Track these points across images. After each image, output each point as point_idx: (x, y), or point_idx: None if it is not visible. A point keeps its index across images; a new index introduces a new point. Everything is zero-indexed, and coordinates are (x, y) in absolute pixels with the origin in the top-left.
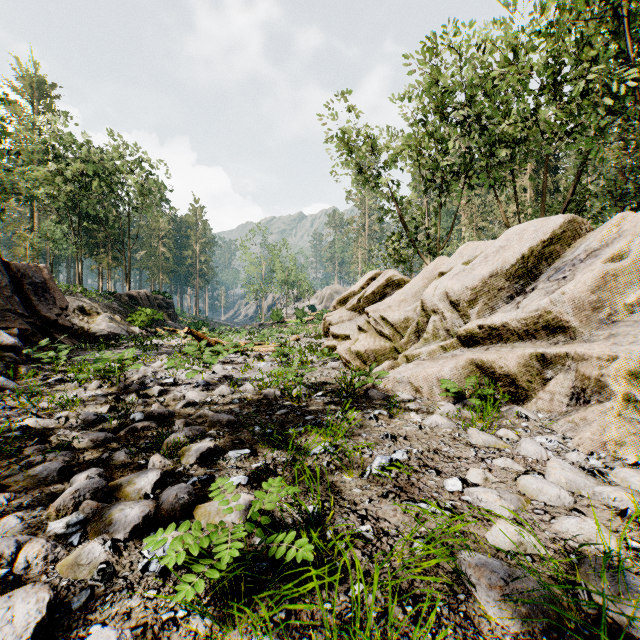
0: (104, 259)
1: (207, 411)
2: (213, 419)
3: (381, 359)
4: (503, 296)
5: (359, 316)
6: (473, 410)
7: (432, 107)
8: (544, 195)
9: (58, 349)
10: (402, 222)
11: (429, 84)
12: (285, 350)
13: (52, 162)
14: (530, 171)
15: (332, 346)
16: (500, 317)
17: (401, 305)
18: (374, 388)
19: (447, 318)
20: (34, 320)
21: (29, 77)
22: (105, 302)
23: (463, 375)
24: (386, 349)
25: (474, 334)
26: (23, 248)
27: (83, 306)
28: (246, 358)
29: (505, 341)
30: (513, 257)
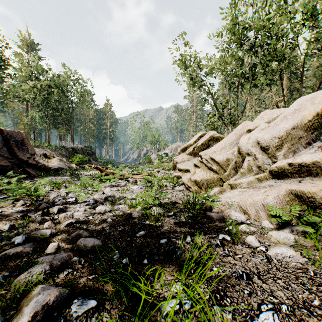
0: (61, 130)
1: (82, 231)
2: (80, 243)
3: (211, 185)
4: (302, 142)
5: (193, 158)
6: (301, 235)
7: (234, 40)
8: (301, 88)
9: (18, 177)
10: (216, 107)
11: (232, 27)
12: (149, 178)
13: (35, 81)
14: (286, 79)
15: (178, 176)
16: (308, 157)
17: (222, 151)
18: (211, 209)
19: (258, 158)
20: (15, 160)
21: (25, 40)
22: (59, 151)
23: (284, 202)
24: (214, 179)
25: (284, 170)
26: (22, 125)
27: (46, 153)
28: (127, 183)
29: (314, 175)
30: (309, 115)
